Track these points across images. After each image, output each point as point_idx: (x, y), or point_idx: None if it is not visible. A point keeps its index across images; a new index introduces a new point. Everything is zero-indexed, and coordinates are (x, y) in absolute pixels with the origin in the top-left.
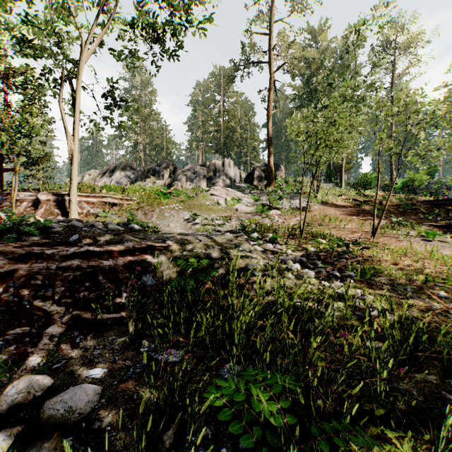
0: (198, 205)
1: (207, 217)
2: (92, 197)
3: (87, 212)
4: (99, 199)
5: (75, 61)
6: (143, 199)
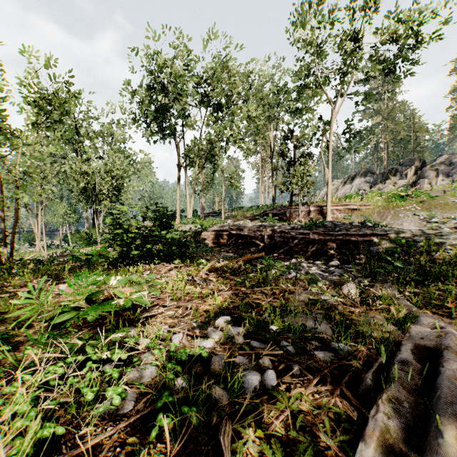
0: (440, 204)
1: (449, 216)
2: (339, 206)
3: (336, 216)
4: (344, 207)
5: (330, 121)
6: (378, 204)
